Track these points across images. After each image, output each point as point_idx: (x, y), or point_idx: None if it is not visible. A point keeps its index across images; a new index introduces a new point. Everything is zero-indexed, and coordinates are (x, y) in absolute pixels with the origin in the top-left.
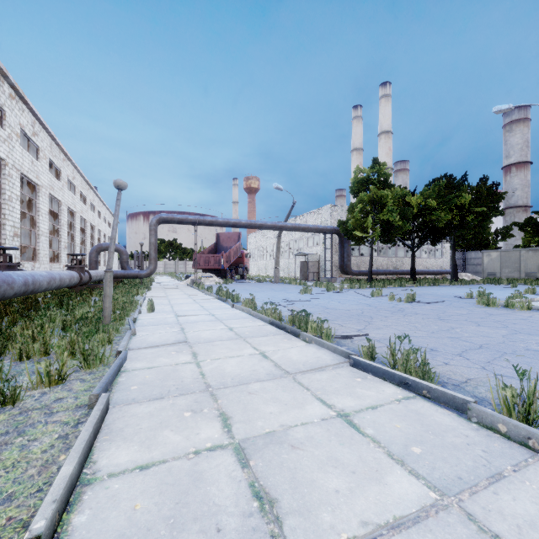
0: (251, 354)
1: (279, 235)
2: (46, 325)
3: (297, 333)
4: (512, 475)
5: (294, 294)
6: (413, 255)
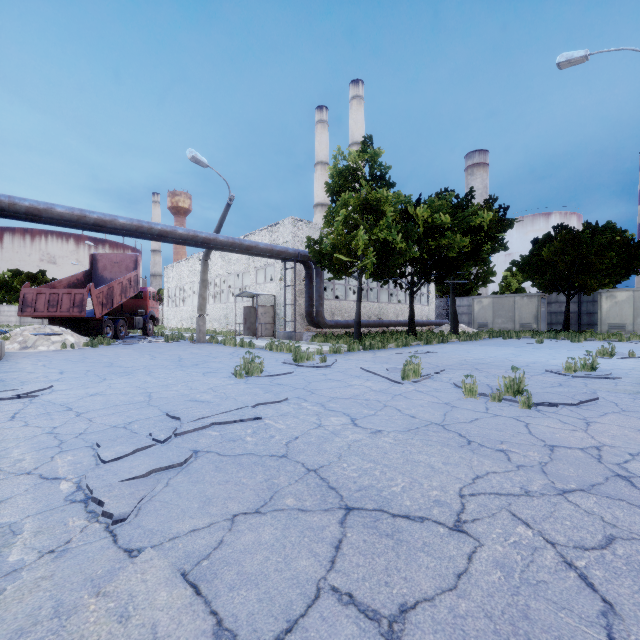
0: None
1: (205, 258)
2: None
3: None
4: None
5: (219, 378)
6: (411, 298)
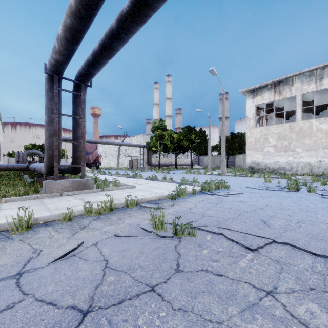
0: (126, 180)
1: (119, 147)
2: (76, 176)
3: (135, 177)
4: (159, 182)
5: (129, 173)
6: (176, 158)
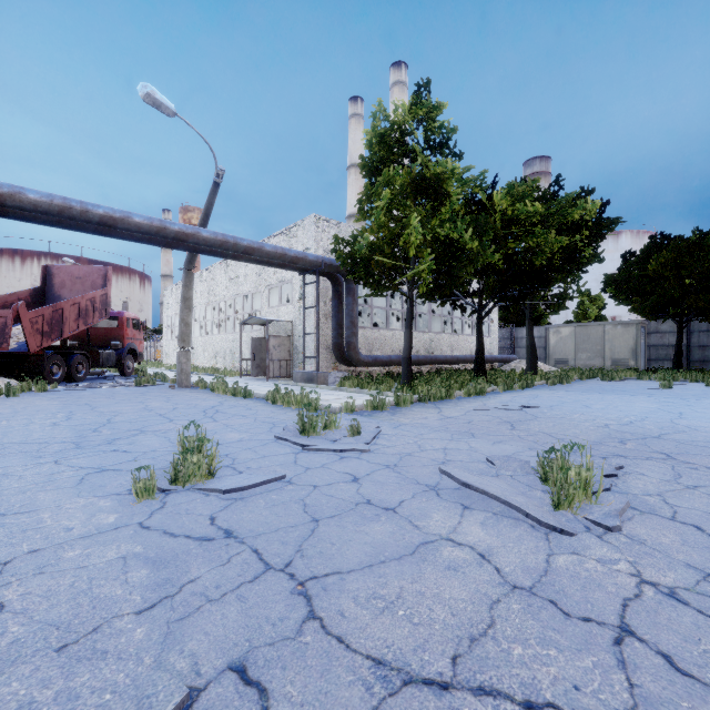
0: None
1: (187, 266)
2: None
3: None
4: None
5: (93, 500)
6: (480, 325)
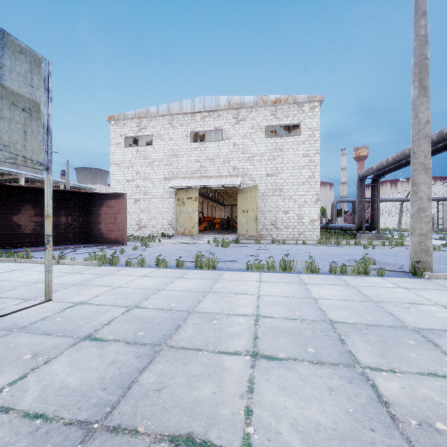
0: None
1: (401, 204)
2: None
3: None
4: None
5: None
6: None
